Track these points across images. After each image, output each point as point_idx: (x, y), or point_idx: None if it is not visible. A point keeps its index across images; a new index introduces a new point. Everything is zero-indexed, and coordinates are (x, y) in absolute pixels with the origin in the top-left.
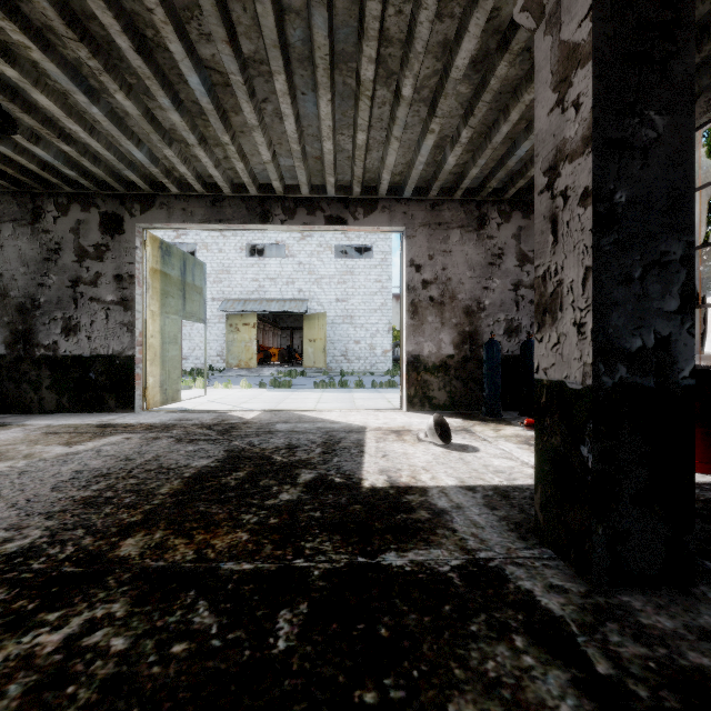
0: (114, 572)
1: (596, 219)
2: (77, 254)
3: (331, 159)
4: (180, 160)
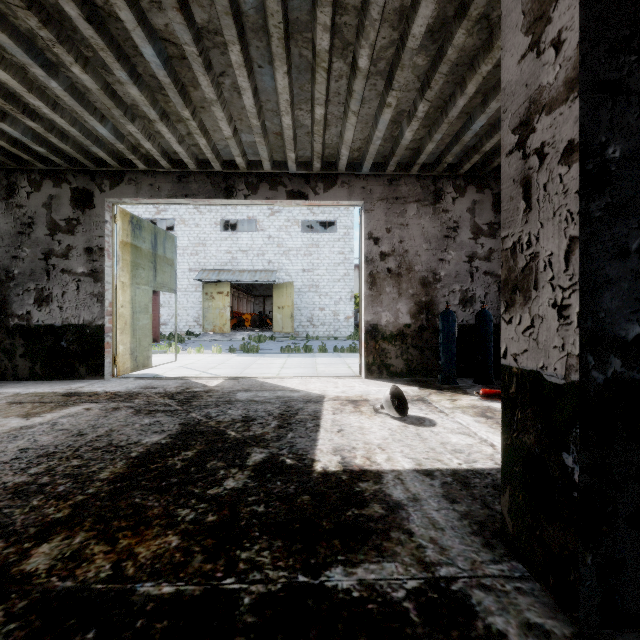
0: (9, 598)
1: (583, 178)
2: (49, 228)
3: (291, 134)
4: (144, 136)
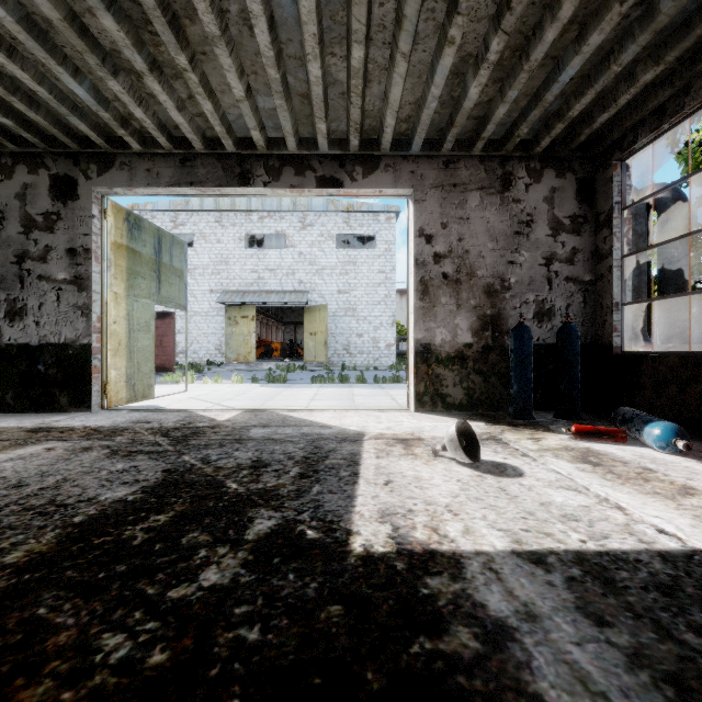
0: None
1: None
2: (23, 225)
3: (320, 93)
4: (132, 99)
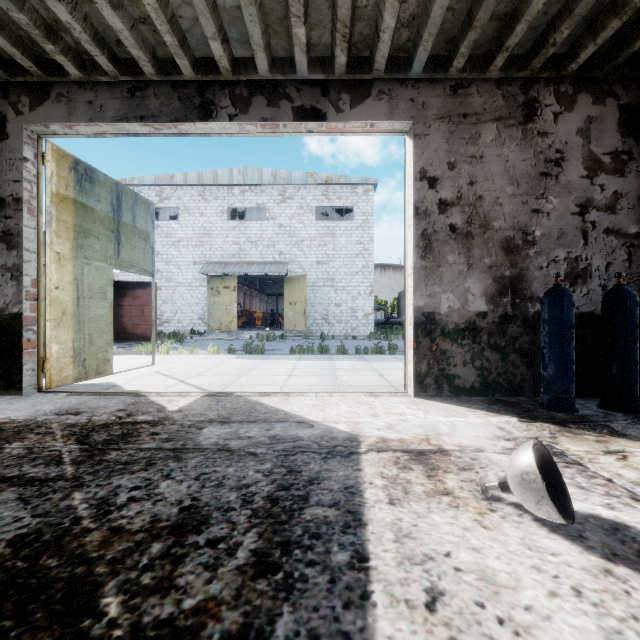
0: None
1: None
2: None
3: None
4: None
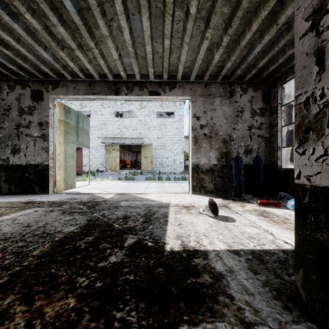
0: None
1: None
2: (19, 112)
3: (151, 57)
4: (69, 59)
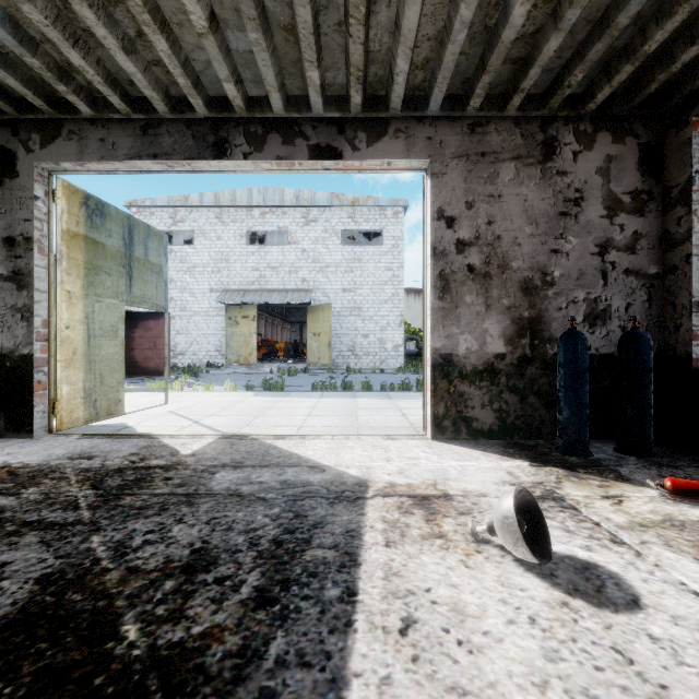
0: None
1: None
2: None
3: (308, 20)
4: (62, 35)
